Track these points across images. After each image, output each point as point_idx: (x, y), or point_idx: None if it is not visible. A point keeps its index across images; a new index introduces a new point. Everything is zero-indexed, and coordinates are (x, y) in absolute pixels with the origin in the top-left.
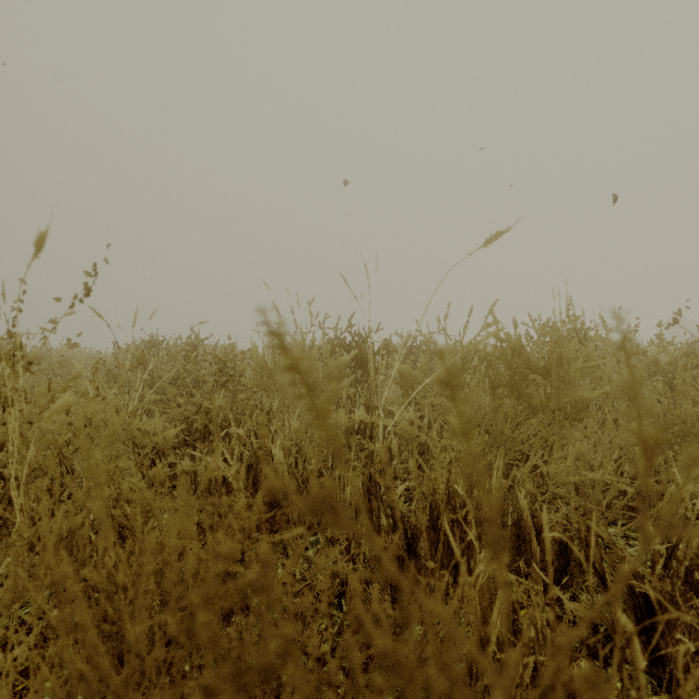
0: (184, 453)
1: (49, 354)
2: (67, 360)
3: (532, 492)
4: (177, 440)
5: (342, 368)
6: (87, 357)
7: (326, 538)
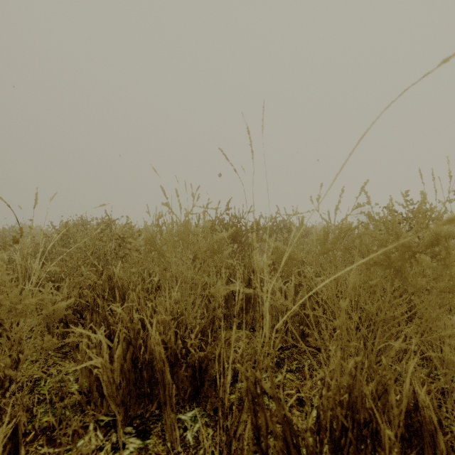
0: (85, 316)
1: (3, 231)
2: (17, 235)
3: (425, 380)
4: (66, 313)
5: (221, 244)
6: (39, 233)
7: (204, 413)
